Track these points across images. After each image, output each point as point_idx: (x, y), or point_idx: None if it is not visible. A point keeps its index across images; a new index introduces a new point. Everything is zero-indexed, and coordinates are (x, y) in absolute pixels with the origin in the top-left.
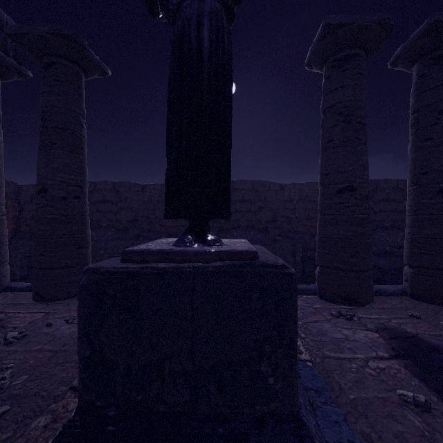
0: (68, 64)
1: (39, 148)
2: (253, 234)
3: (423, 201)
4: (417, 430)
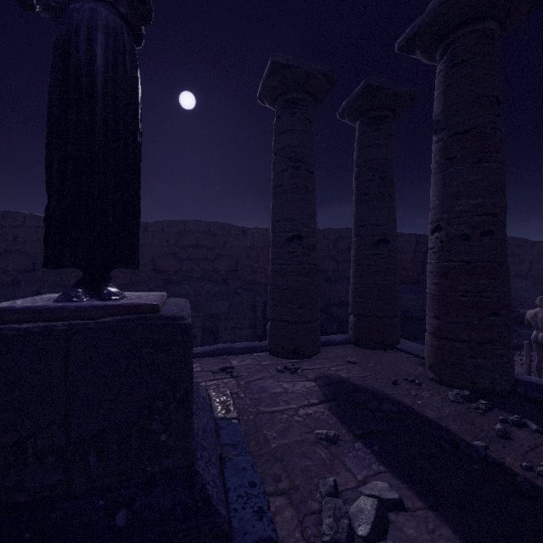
0: None
1: None
2: (210, 287)
3: (363, 252)
4: (321, 461)
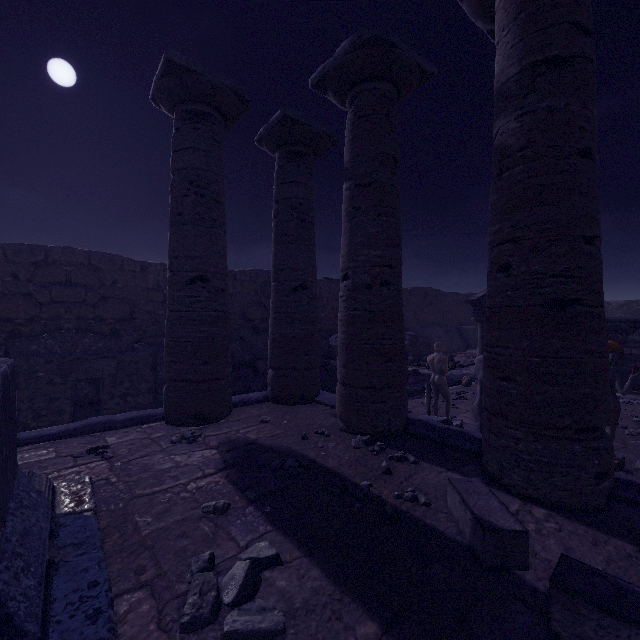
0: None
1: None
2: (90, 341)
3: (282, 298)
4: (203, 536)
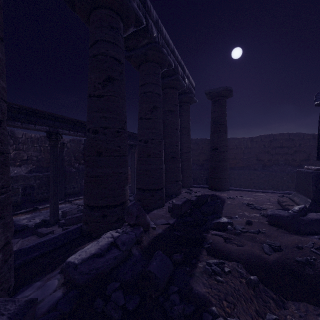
0: (224, 99)
1: (213, 133)
2: (290, 168)
3: None
4: None
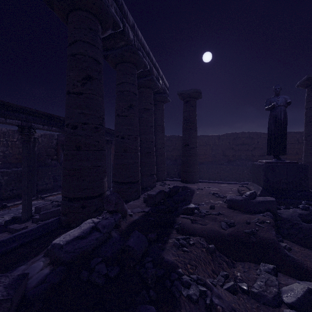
0: (194, 100)
1: (185, 130)
2: (250, 163)
3: None
4: None
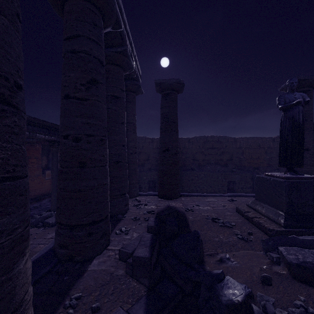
0: (175, 93)
1: (164, 131)
2: (219, 167)
3: None
4: None
